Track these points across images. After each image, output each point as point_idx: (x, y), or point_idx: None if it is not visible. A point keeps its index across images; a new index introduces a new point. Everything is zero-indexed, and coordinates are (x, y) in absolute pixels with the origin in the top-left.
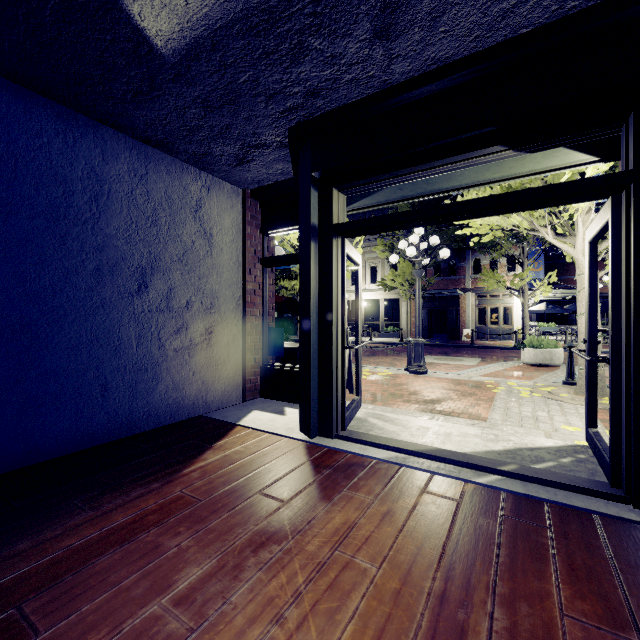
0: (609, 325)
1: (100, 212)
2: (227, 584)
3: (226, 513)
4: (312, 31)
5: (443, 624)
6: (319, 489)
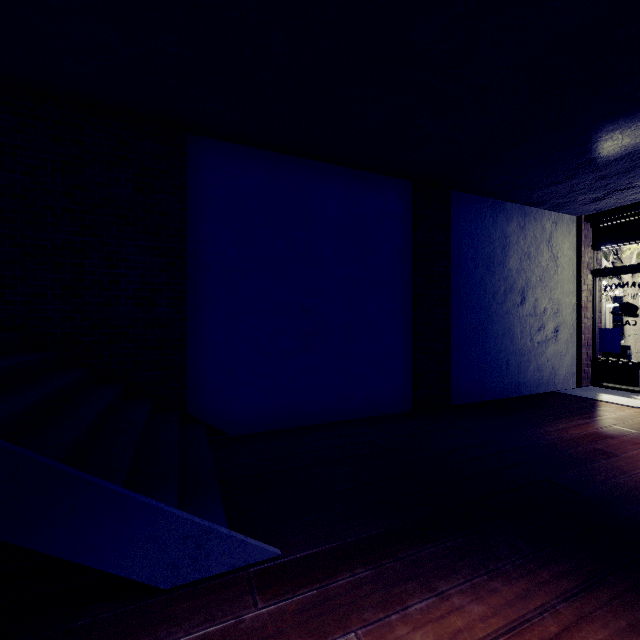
0: None
1: (505, 256)
2: None
3: None
4: None
5: None
6: None
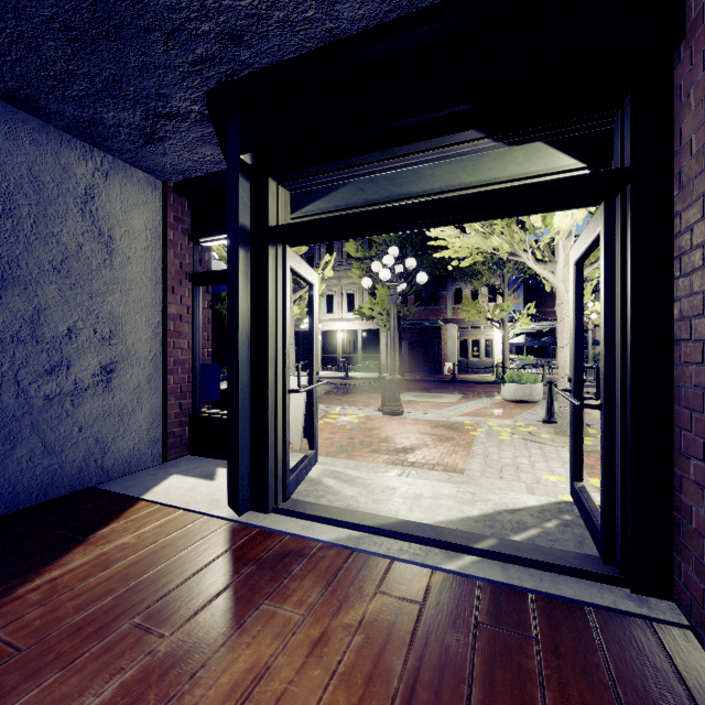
0: (601, 362)
1: None
2: None
3: (54, 674)
4: None
5: None
6: (228, 604)
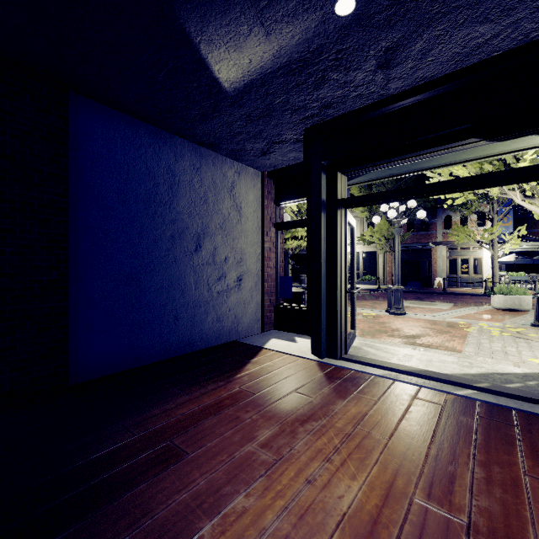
0: None
1: (173, 196)
2: (289, 440)
3: (275, 402)
4: (332, 69)
5: (438, 472)
6: (335, 392)
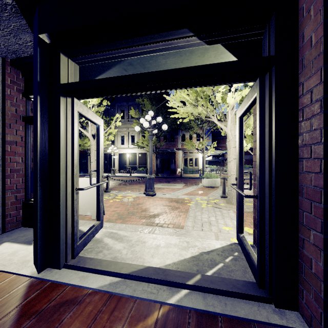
0: (257, 170)
1: None
2: None
3: None
4: None
5: None
6: None
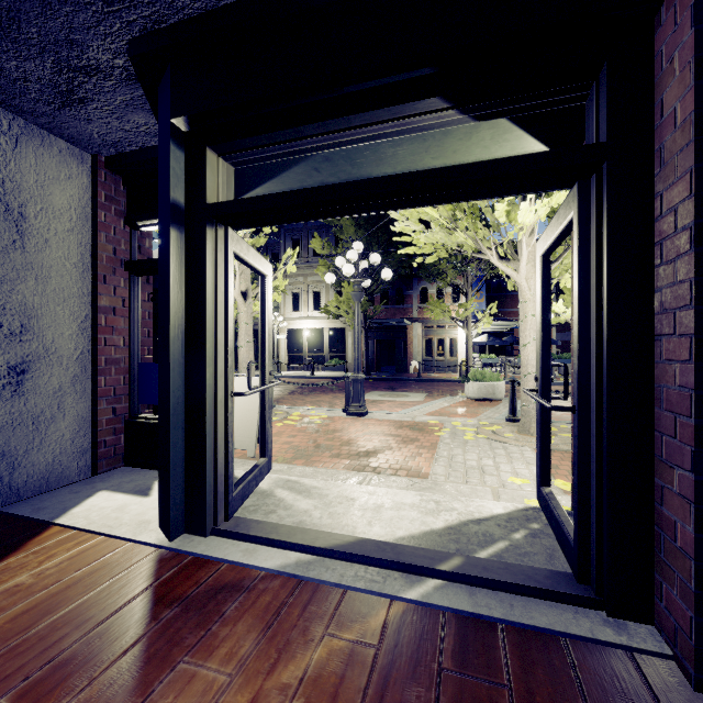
0: (574, 360)
1: None
2: None
3: None
4: None
5: None
6: (135, 666)
